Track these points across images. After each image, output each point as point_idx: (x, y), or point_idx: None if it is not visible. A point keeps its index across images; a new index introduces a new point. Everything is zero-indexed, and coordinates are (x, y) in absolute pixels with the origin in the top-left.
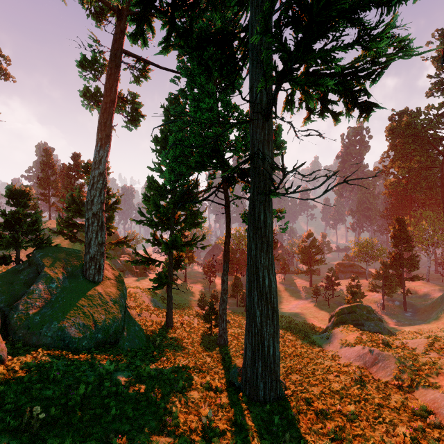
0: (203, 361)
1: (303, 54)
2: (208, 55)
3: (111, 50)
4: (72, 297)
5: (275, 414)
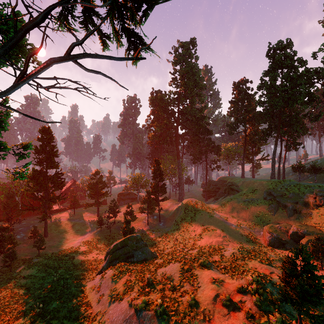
0: None
1: None
2: None
3: None
4: None
5: None
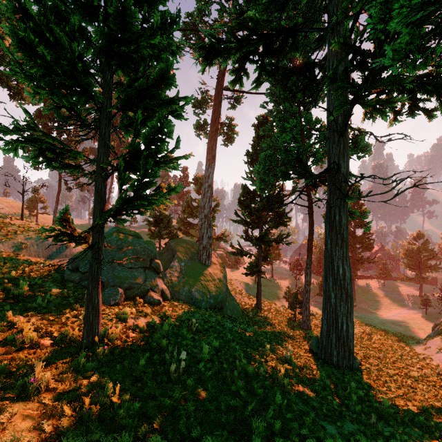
0: (287, 333)
1: (371, 83)
2: (292, 82)
3: (215, 91)
4: (194, 273)
5: (345, 374)
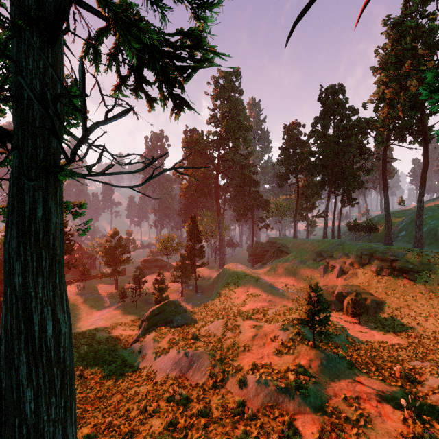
0: None
1: None
2: None
3: None
4: None
5: None
